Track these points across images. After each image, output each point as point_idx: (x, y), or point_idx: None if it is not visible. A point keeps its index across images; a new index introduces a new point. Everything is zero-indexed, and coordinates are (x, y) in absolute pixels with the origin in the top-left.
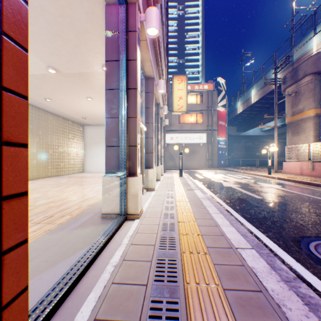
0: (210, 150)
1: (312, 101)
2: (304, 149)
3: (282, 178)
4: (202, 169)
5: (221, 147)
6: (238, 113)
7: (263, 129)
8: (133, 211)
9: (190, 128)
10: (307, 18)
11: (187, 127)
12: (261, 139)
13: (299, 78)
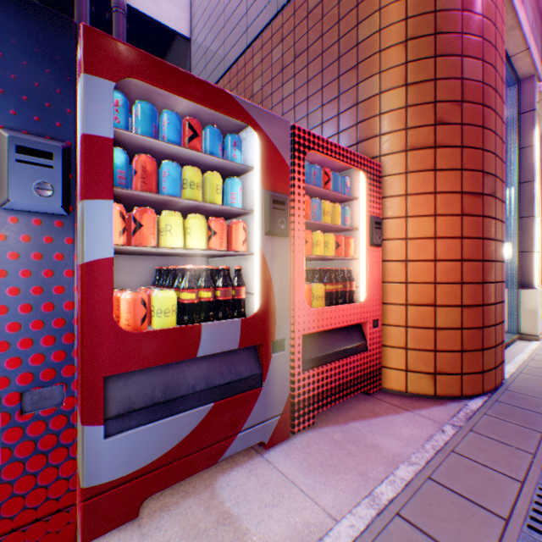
0: None
1: None
2: None
3: None
4: None
5: None
6: None
7: None
8: (527, 331)
9: None
10: None
11: None
12: None
13: None
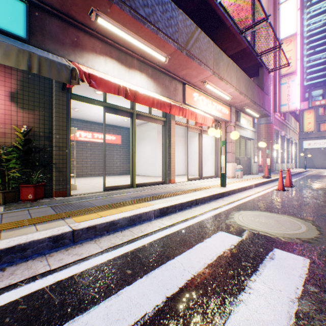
0: None
1: None
2: None
3: None
4: None
5: None
6: None
7: None
8: (277, 170)
9: None
10: None
11: None
12: None
13: None
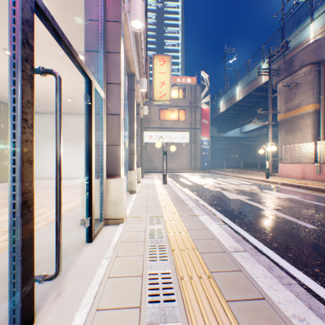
0: (193, 150)
1: (311, 95)
2: (300, 149)
3: (289, 184)
4: (185, 172)
5: (204, 147)
6: (221, 112)
7: (243, 131)
8: None
9: (171, 126)
10: (303, 4)
11: (169, 125)
12: (238, 141)
13: (295, 70)
